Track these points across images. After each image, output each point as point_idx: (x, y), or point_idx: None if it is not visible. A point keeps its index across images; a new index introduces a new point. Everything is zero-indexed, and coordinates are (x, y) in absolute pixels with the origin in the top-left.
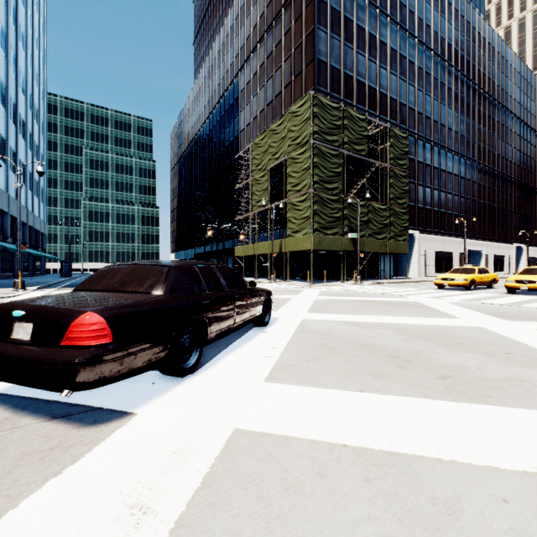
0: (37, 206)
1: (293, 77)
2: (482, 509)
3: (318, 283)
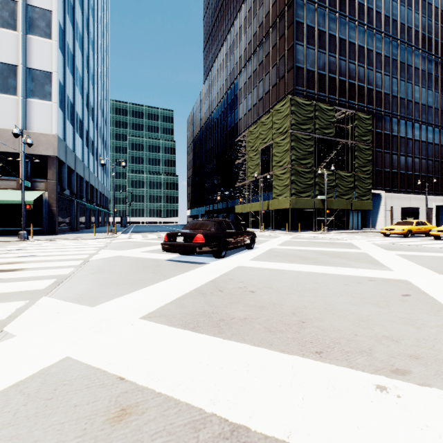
0: (105, 180)
1: (278, 80)
2: (292, 274)
3: (295, 232)
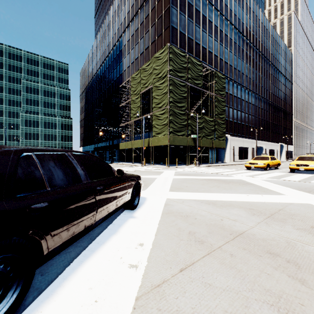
0: None
1: (156, 37)
2: None
3: (172, 166)
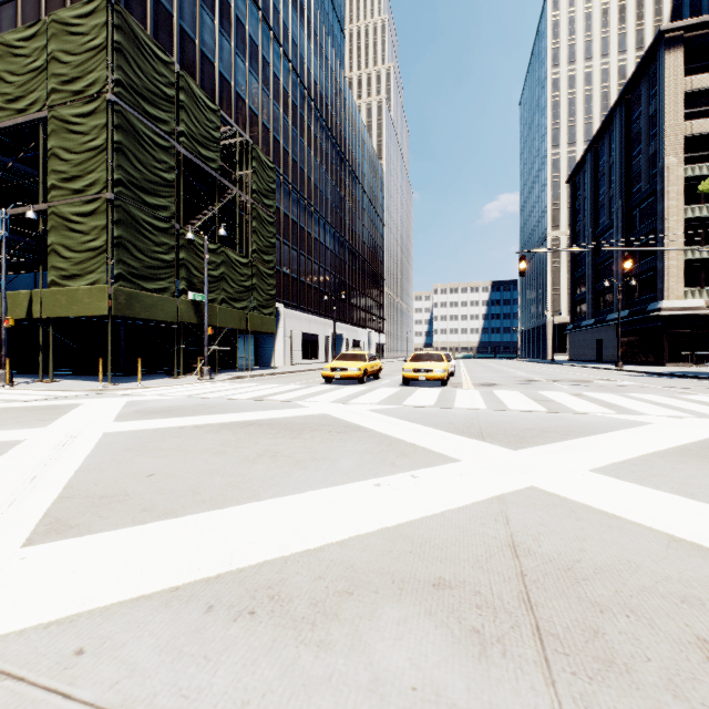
0: None
1: None
2: None
3: (126, 382)
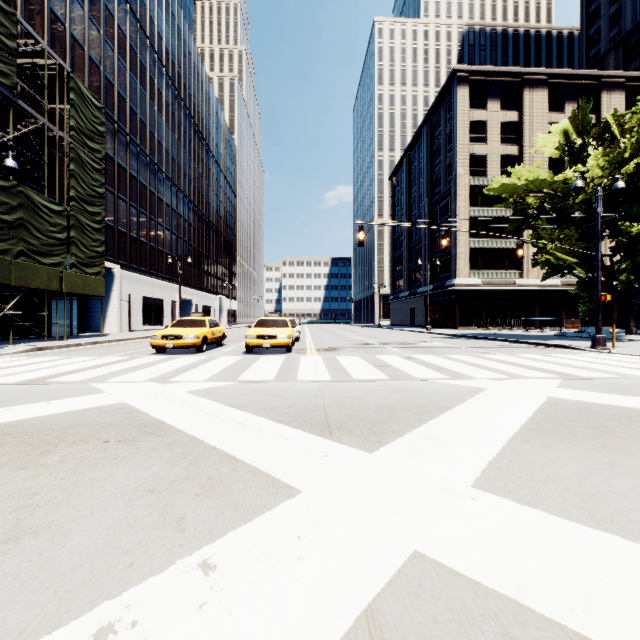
0: None
1: None
2: None
3: None
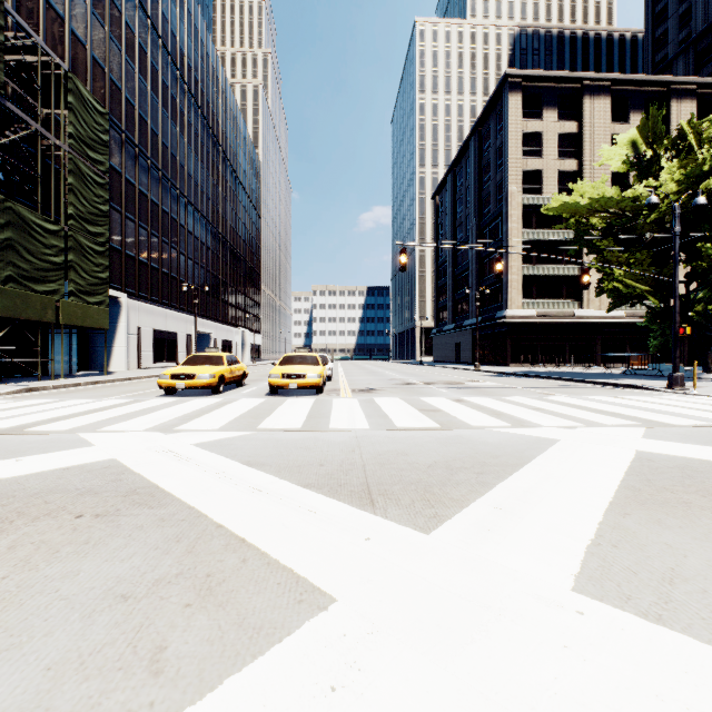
0: None
1: None
2: None
3: None
